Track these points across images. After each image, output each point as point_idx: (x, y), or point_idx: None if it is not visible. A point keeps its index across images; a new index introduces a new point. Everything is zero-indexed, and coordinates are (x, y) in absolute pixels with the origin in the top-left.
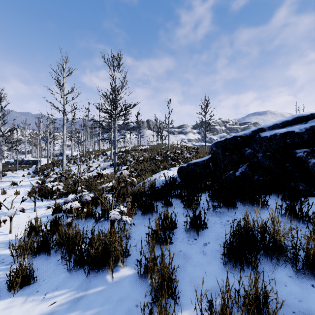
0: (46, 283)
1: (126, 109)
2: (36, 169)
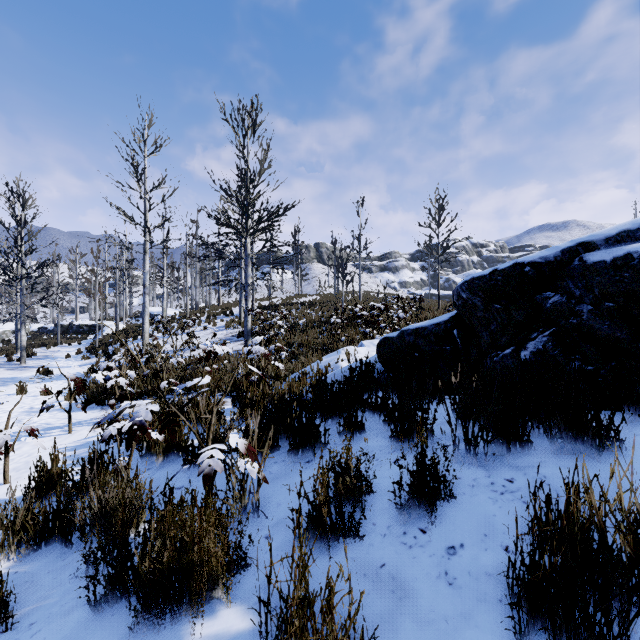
0: (31, 637)
1: (270, 218)
2: (93, 342)
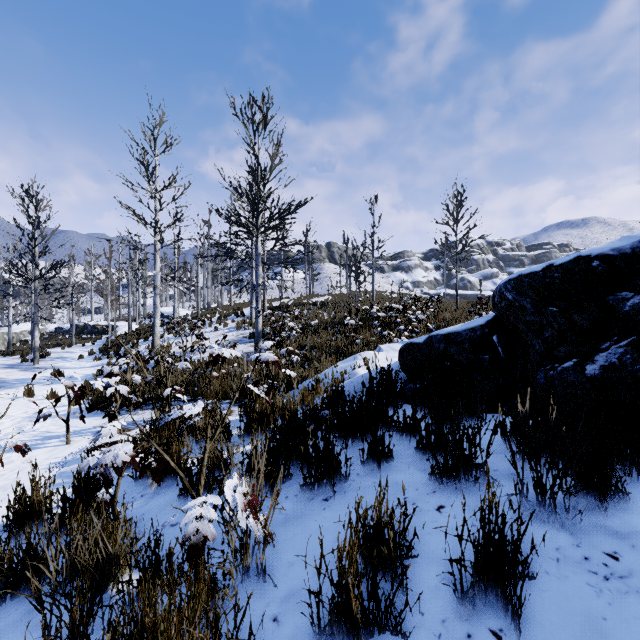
0: None
1: (281, 216)
2: (106, 343)
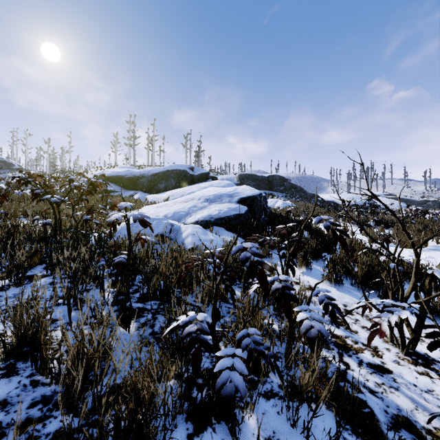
0: None
1: None
2: None
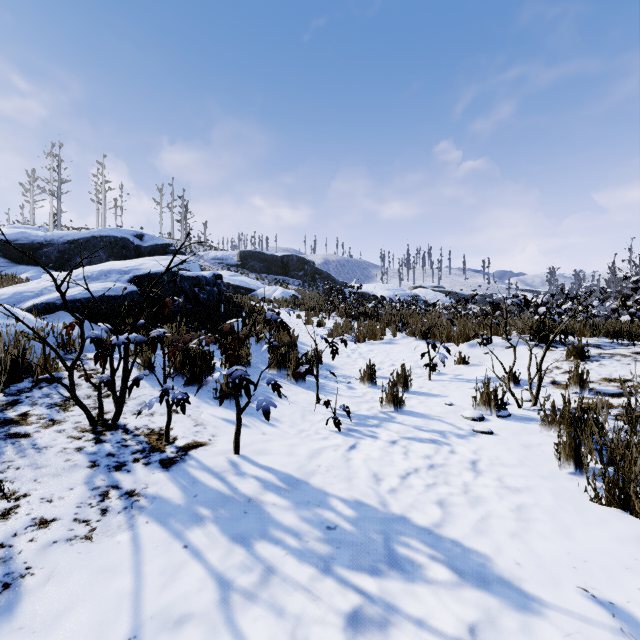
0: None
1: None
2: None
